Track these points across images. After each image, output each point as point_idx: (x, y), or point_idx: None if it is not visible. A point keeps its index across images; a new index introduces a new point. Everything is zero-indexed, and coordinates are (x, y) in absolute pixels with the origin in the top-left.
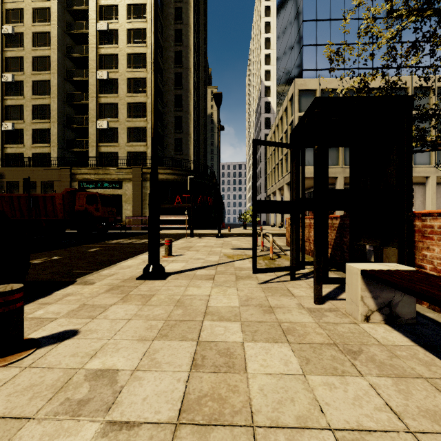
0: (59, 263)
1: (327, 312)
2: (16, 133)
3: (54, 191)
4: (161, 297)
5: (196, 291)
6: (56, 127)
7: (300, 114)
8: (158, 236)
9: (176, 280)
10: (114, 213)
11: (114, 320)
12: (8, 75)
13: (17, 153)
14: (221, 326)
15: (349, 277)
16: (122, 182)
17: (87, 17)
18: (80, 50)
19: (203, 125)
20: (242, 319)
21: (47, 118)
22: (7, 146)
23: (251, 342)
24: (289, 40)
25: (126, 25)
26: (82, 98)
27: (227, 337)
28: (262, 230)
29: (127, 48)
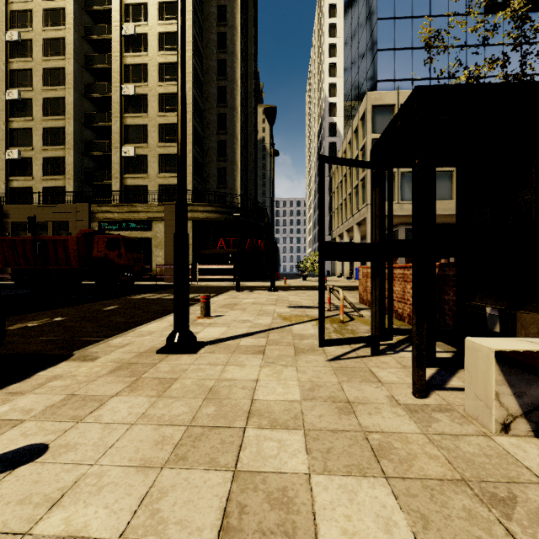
0: (60, 327)
1: (437, 413)
2: (23, 162)
3: (69, 234)
4: (187, 382)
5: (237, 373)
6: (71, 155)
7: (374, 135)
8: (187, 292)
9: (211, 355)
10: (141, 261)
11: (108, 424)
12: (14, 91)
13: (25, 187)
14: (273, 440)
15: (472, 360)
16: (152, 222)
17: (109, 19)
18: (101, 60)
19: (253, 152)
20: (306, 425)
21: (61, 143)
22: (12, 178)
23: (323, 475)
24: (359, 45)
25: (157, 28)
26: (103, 119)
27: (283, 462)
28: (326, 282)
29: (158, 56)
